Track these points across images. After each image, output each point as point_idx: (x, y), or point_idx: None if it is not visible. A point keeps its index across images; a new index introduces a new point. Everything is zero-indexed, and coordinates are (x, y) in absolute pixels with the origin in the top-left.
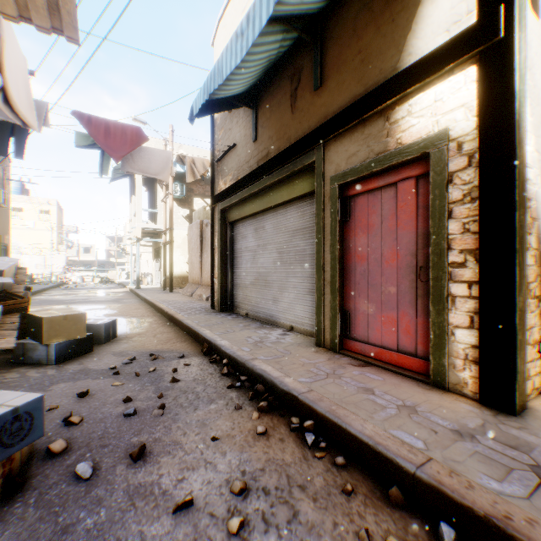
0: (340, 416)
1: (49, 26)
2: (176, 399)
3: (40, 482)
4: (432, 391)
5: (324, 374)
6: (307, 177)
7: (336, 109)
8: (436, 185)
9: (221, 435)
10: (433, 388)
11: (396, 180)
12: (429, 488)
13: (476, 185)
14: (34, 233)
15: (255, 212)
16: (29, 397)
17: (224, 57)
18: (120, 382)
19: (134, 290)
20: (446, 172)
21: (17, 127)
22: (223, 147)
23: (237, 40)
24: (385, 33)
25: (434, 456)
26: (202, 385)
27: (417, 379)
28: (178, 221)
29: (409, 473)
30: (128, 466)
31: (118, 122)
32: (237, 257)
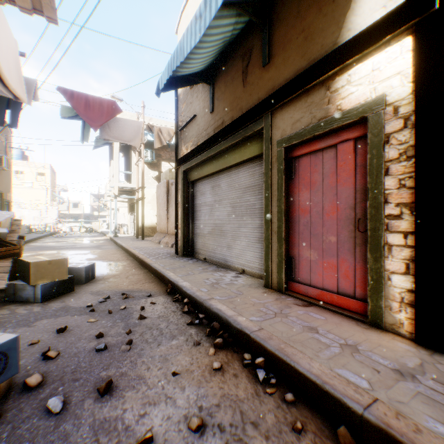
0: (288, 354)
1: (30, 7)
2: (142, 335)
3: (14, 415)
4: (370, 330)
5: (272, 314)
6: (256, 142)
7: (282, 82)
8: (373, 145)
9: (180, 370)
10: (370, 327)
11: (336, 142)
12: (377, 430)
13: (411, 145)
14: (32, 192)
15: (212, 172)
16: (4, 338)
17: (185, 38)
18: (95, 319)
19: (113, 238)
20: (383, 133)
21: (12, 101)
22: (185, 118)
23: (196, 22)
24: (326, 12)
25: (379, 396)
26: (165, 322)
27: (355, 318)
28: (149, 181)
29: (356, 414)
30: (95, 400)
31: (96, 96)
32: (196, 210)
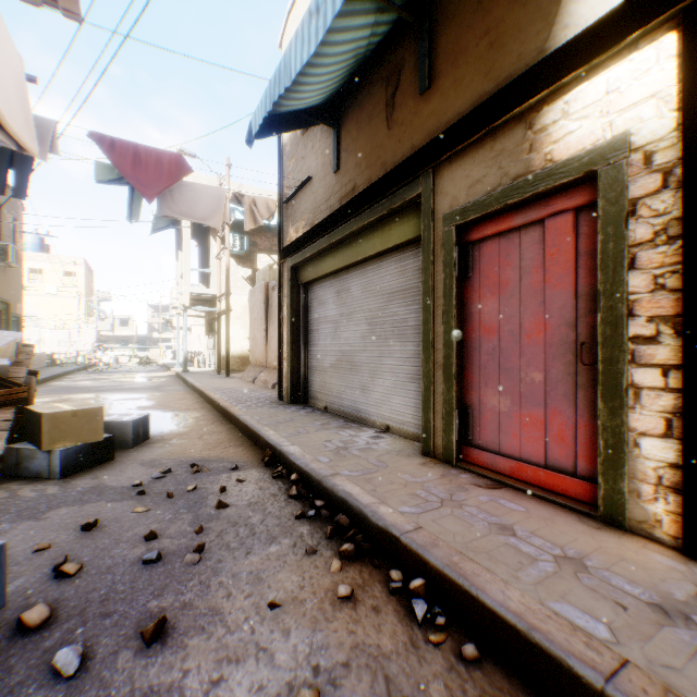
0: (466, 574)
1: None
2: (221, 535)
3: None
4: (603, 532)
5: (436, 501)
6: (409, 218)
7: (451, 118)
8: (609, 219)
9: (283, 599)
10: (604, 526)
11: (542, 215)
12: None
13: (676, 217)
14: (56, 301)
15: (337, 269)
16: None
17: (293, 48)
18: (144, 507)
19: (181, 374)
20: (626, 198)
21: (17, 156)
22: (294, 182)
23: (311, 21)
24: (527, 0)
25: (630, 655)
26: (260, 514)
27: (577, 510)
28: (238, 285)
29: (592, 689)
30: (136, 652)
31: (152, 147)
32: (312, 330)
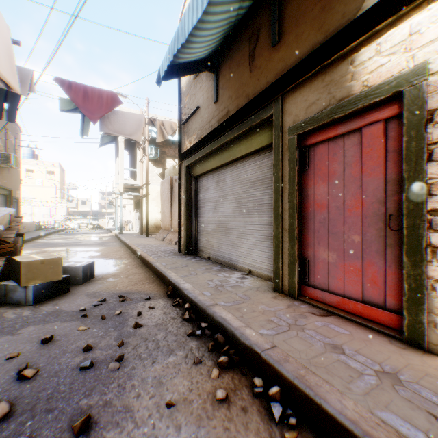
0: (311, 385)
1: None
2: (135, 348)
3: None
4: (408, 351)
5: (285, 325)
6: (264, 131)
7: (294, 61)
8: (411, 126)
9: (176, 399)
10: (408, 346)
11: (360, 125)
12: None
13: None
14: (42, 189)
15: (216, 167)
16: None
17: (186, 16)
18: (85, 326)
19: (117, 235)
20: (425, 110)
21: (10, 94)
22: (188, 111)
23: None
24: None
25: None
26: (163, 332)
27: (387, 334)
28: (153, 178)
29: None
30: None
31: (95, 87)
32: (200, 207)
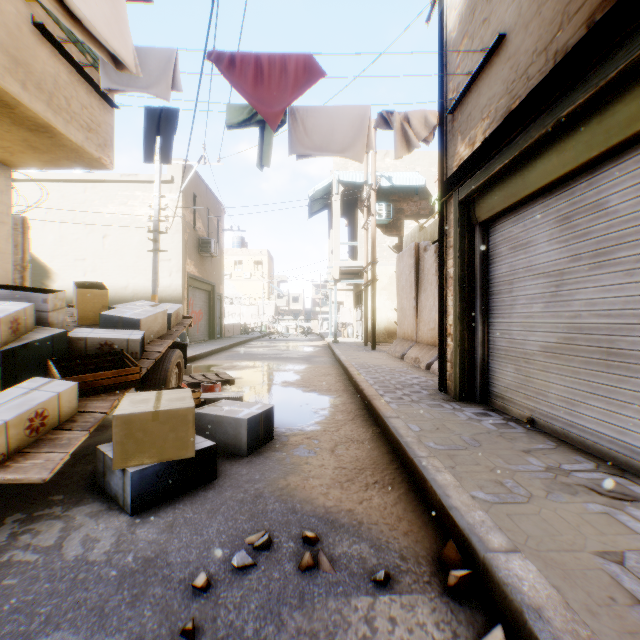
0: None
1: None
2: None
3: None
4: None
5: None
6: None
7: None
8: None
9: None
10: None
11: None
12: None
13: None
14: (249, 284)
15: (565, 173)
16: None
17: None
18: None
19: (330, 344)
20: None
21: (162, 119)
22: (466, 73)
23: None
24: None
25: None
26: None
27: None
28: (383, 255)
29: None
30: None
31: (275, 54)
32: (497, 292)
